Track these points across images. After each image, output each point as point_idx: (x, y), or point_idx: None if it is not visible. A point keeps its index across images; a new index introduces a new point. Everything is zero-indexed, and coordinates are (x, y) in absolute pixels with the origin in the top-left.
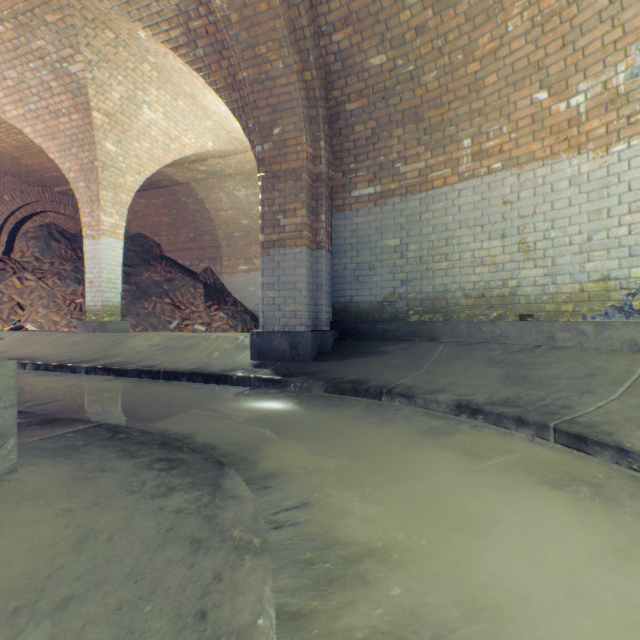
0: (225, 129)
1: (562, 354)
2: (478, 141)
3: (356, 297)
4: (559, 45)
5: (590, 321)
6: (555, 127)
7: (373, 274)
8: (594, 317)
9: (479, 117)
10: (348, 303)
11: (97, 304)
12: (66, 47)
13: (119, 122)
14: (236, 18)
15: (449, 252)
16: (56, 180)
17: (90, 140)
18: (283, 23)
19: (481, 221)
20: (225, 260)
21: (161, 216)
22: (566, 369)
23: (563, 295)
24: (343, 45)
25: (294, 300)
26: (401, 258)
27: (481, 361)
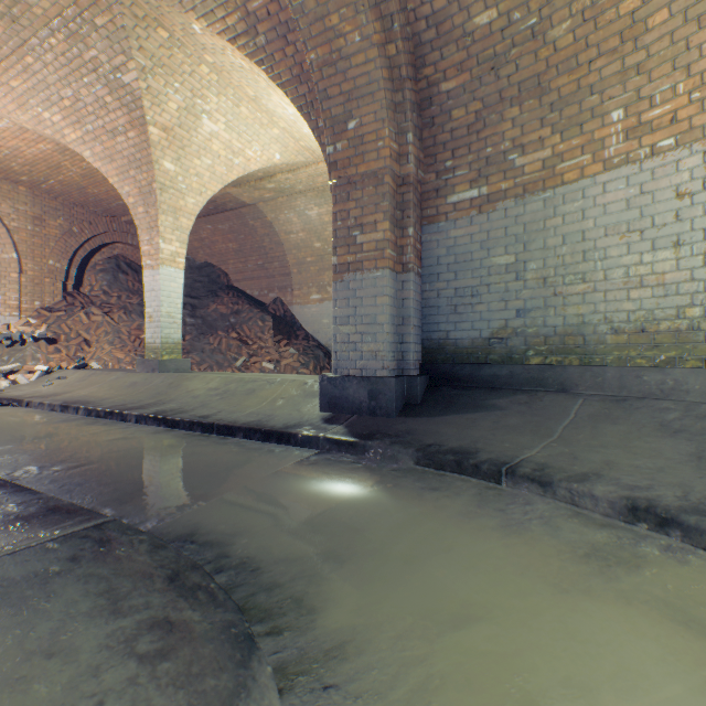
0: (293, 137)
1: None
2: (635, 110)
3: (453, 332)
4: None
5: None
6: None
7: (476, 302)
8: None
9: (637, 76)
10: (443, 340)
11: (156, 341)
12: (118, 54)
13: (177, 137)
14: None
15: (588, 270)
16: (123, 209)
17: (147, 159)
18: None
19: (640, 224)
20: (296, 289)
21: (228, 242)
22: None
23: None
24: (438, 4)
25: (374, 337)
26: (516, 280)
27: (647, 427)
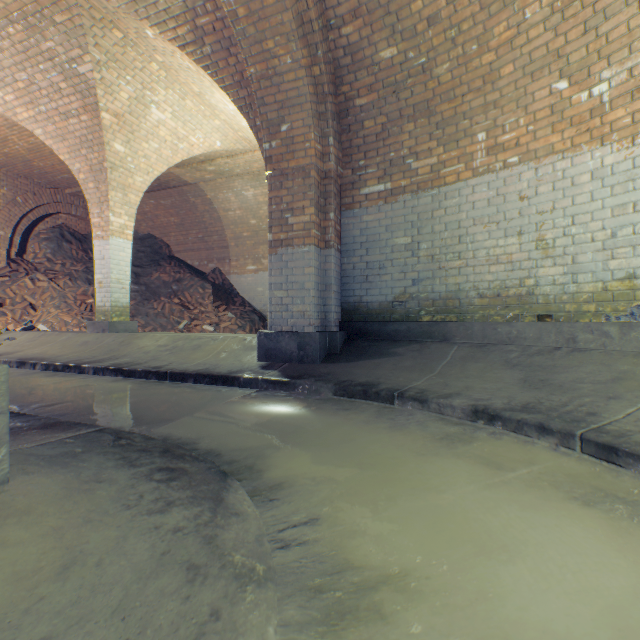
0: (233, 128)
1: (584, 357)
2: (493, 134)
3: (366, 297)
4: (581, 31)
5: (614, 322)
6: (576, 118)
7: (383, 273)
8: (619, 318)
9: (494, 109)
10: (357, 303)
11: (106, 304)
12: (75, 47)
13: (127, 122)
14: (243, 12)
15: (462, 250)
16: (67, 182)
17: (99, 141)
18: (291, 16)
19: (496, 218)
20: (233, 260)
21: (170, 217)
22: (589, 373)
23: (585, 294)
24: (352, 38)
25: (302, 300)
26: (412, 257)
27: (497, 363)
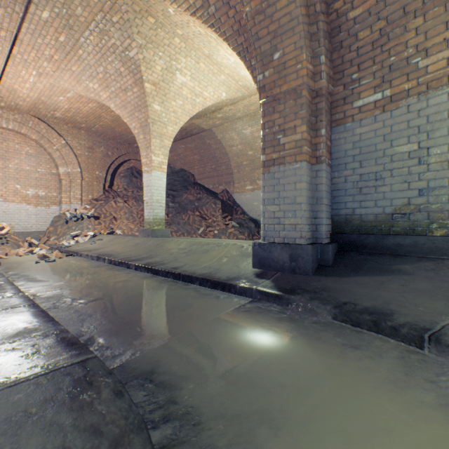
0: (234, 80)
1: None
2: None
3: (358, 209)
4: None
5: None
6: None
7: (380, 184)
8: None
9: None
10: (349, 215)
11: (150, 217)
12: (126, 39)
13: (161, 88)
14: None
15: None
16: (134, 139)
17: (144, 104)
18: None
19: None
20: (236, 183)
21: (194, 155)
22: None
23: None
24: None
25: (293, 214)
26: (419, 164)
27: None
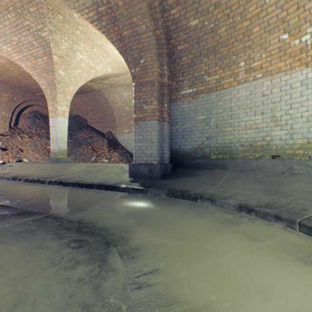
0: (117, 62)
1: (297, 177)
2: (248, 63)
3: (183, 146)
4: (295, 8)
5: None
6: (292, 53)
7: (191, 134)
8: None
9: (249, 50)
10: (178, 149)
11: (55, 149)
12: (39, 24)
13: (65, 60)
14: (121, 3)
15: (232, 122)
16: (38, 90)
17: (52, 69)
18: (145, 5)
19: (250, 105)
20: (117, 127)
21: (87, 106)
22: (300, 186)
23: (297, 145)
24: (176, 15)
25: (151, 147)
26: (206, 125)
27: (251, 180)
